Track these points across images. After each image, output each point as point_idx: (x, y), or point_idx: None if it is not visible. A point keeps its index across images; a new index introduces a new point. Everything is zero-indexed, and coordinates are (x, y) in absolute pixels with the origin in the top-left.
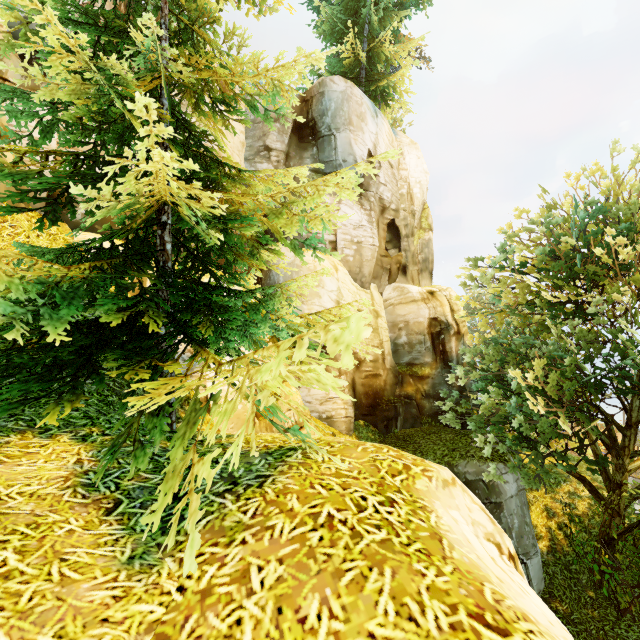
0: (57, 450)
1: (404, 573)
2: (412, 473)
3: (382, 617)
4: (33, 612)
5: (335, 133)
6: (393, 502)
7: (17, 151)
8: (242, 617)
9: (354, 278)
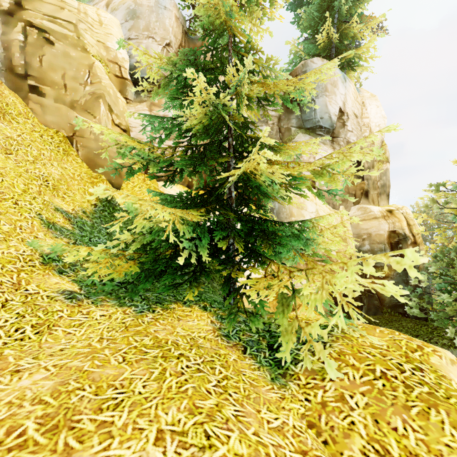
0: (198, 314)
1: (455, 414)
2: (425, 351)
3: (450, 437)
4: (250, 397)
5: (314, 99)
6: (421, 369)
7: (163, 148)
8: (353, 421)
9: (327, 202)
